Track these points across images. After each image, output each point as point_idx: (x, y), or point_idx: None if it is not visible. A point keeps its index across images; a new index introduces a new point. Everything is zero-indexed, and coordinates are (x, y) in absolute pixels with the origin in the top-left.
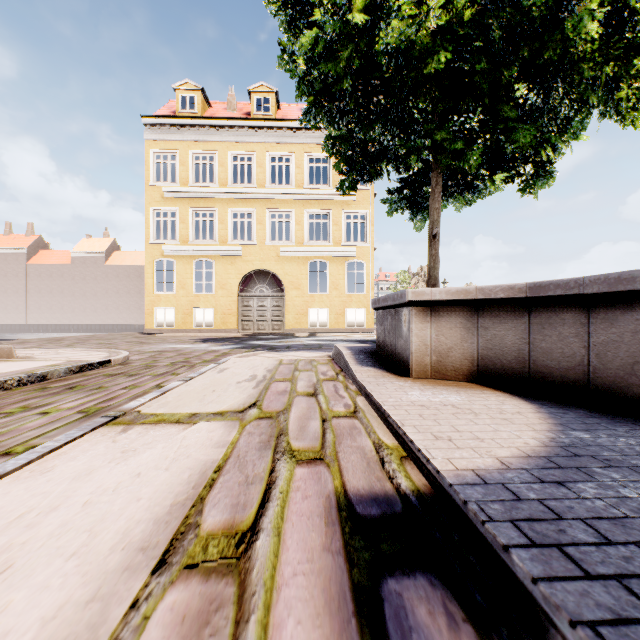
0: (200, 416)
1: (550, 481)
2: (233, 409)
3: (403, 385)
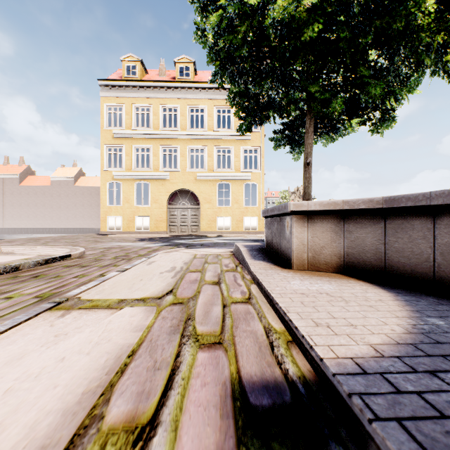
0: (126, 302)
1: (423, 371)
2: (153, 296)
3: (286, 276)
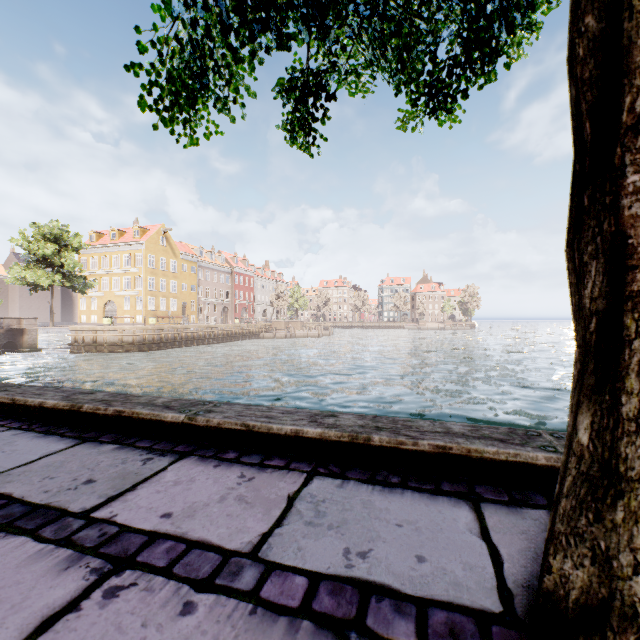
0: None
1: None
2: None
3: None
